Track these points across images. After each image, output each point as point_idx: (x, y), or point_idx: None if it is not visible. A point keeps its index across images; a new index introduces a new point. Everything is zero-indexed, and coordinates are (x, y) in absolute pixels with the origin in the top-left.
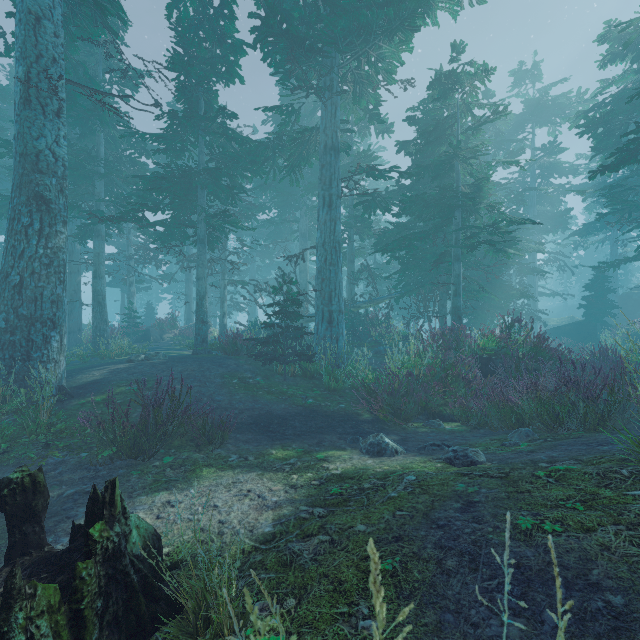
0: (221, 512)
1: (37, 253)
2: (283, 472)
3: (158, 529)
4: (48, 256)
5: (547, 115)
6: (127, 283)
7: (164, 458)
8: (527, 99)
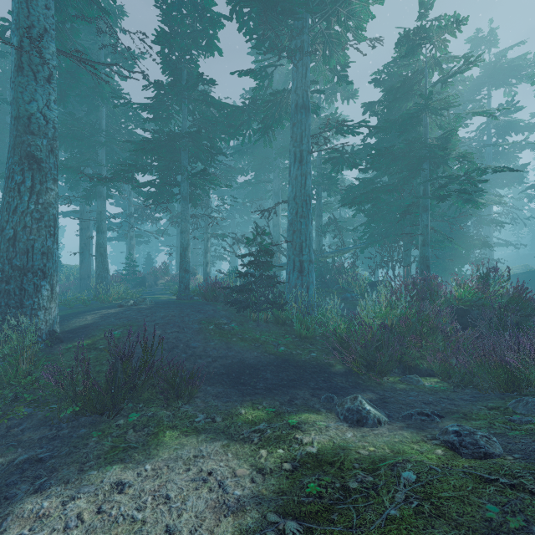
0: (172, 510)
1: (29, 208)
2: (251, 444)
3: (93, 533)
4: (39, 211)
5: (503, 77)
6: (128, 237)
7: (130, 415)
8: (484, 63)
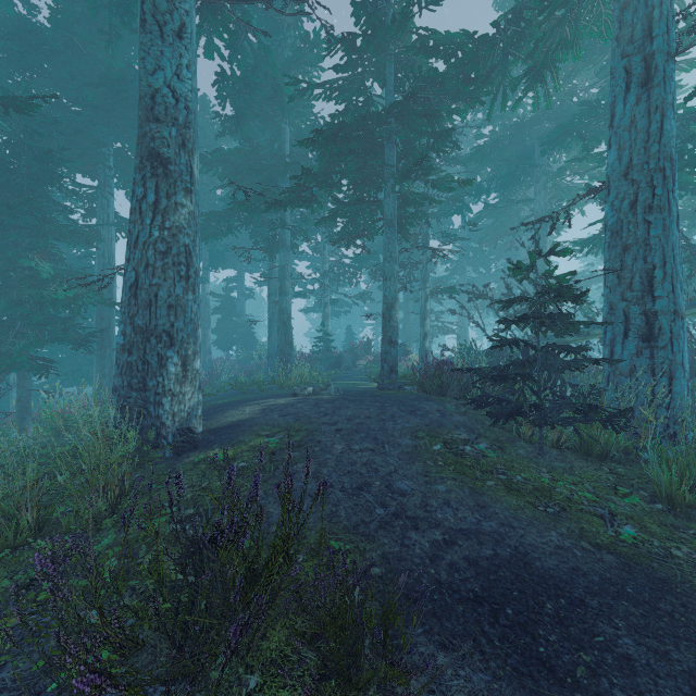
0: None
1: (151, 236)
2: None
3: None
4: (165, 240)
5: None
6: (322, 304)
7: None
8: None
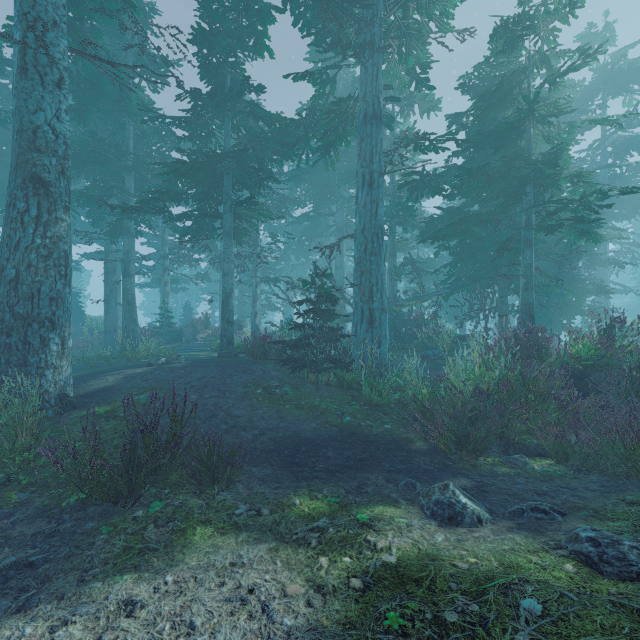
0: None
1: (34, 243)
2: (307, 548)
3: None
4: (47, 247)
5: (623, 82)
6: (162, 283)
7: (152, 504)
8: (598, 65)
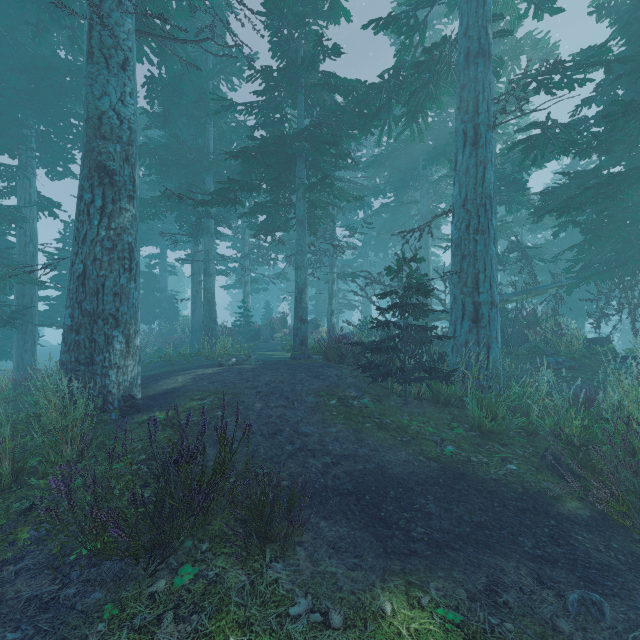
0: None
1: (98, 235)
2: None
3: None
4: (111, 239)
5: None
6: (243, 283)
7: (181, 569)
8: None
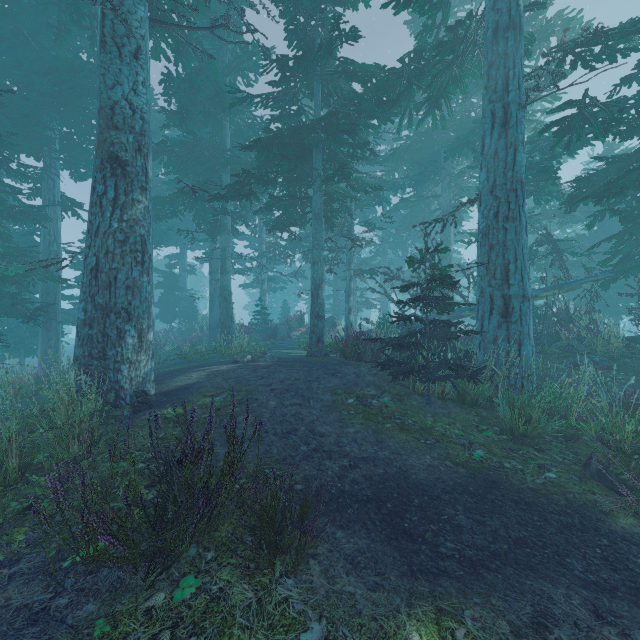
0: None
1: (111, 227)
2: None
3: None
4: (123, 231)
5: None
6: (260, 281)
7: (183, 580)
8: None
